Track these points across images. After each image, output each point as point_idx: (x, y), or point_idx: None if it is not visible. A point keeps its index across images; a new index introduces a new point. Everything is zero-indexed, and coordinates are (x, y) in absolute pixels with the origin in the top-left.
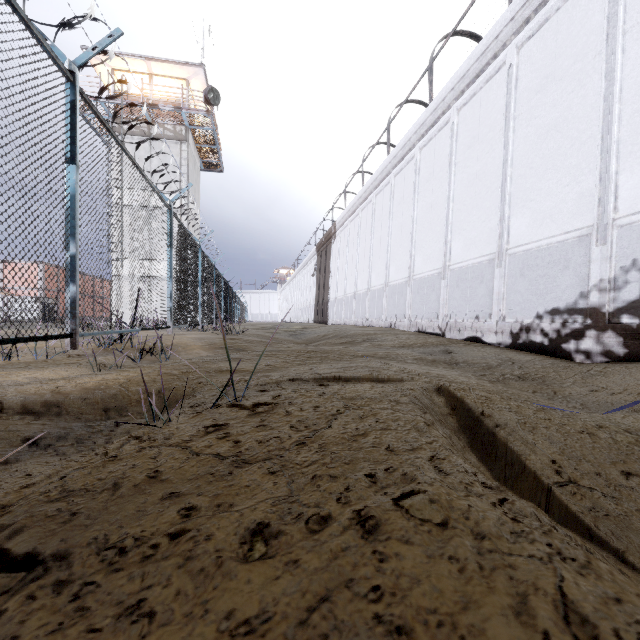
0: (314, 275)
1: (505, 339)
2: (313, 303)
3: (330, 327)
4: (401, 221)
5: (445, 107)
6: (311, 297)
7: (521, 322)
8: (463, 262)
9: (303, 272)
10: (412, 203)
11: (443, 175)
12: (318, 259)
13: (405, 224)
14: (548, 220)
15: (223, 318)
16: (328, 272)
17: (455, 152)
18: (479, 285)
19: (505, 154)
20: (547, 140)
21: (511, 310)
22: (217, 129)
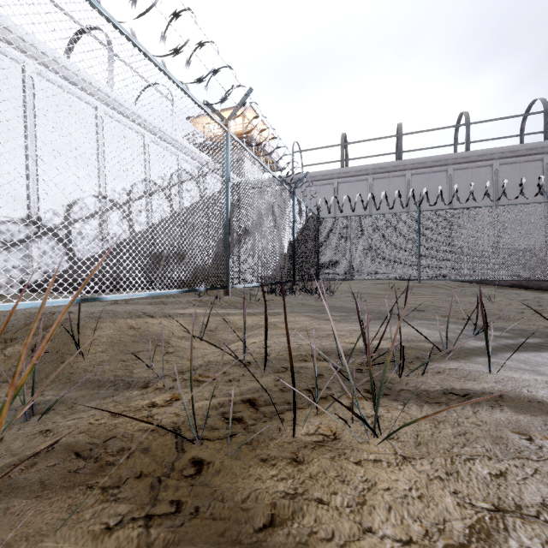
0: None
1: None
2: None
3: None
4: None
5: None
6: None
7: None
8: None
9: None
10: None
11: None
12: None
13: None
14: None
15: None
16: None
17: None
18: None
19: None
20: None
21: None
22: None
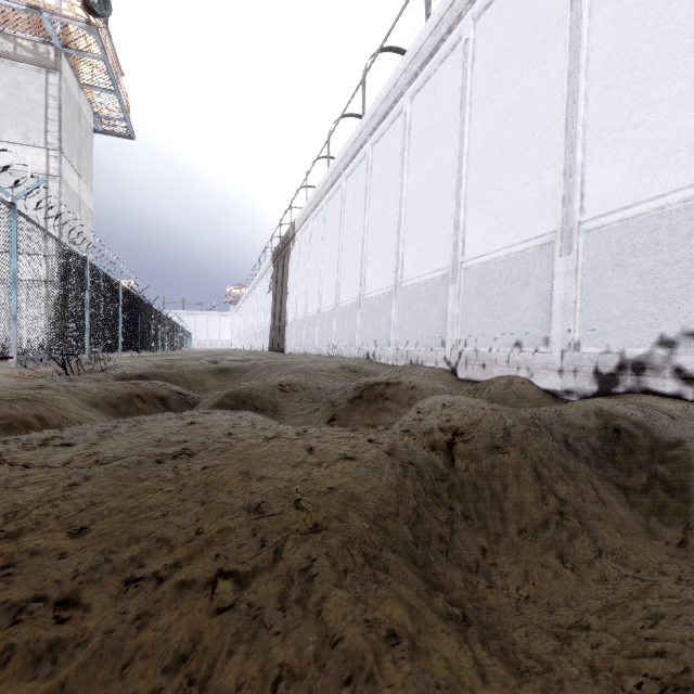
0: (270, 291)
1: (582, 384)
2: (268, 326)
3: (283, 358)
4: (382, 206)
5: (453, 19)
6: (266, 319)
7: (619, 353)
8: (488, 254)
9: (258, 289)
10: (399, 177)
11: (449, 126)
12: (274, 271)
13: (388, 210)
14: (682, 154)
15: (122, 345)
16: (286, 286)
17: (470, 85)
18: (521, 289)
19: (572, 58)
20: (673, 5)
21: (594, 331)
22: (117, 67)
